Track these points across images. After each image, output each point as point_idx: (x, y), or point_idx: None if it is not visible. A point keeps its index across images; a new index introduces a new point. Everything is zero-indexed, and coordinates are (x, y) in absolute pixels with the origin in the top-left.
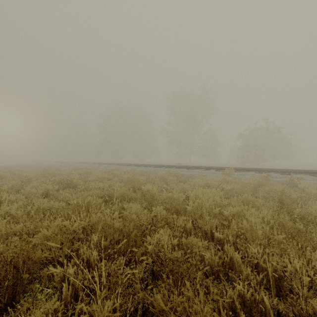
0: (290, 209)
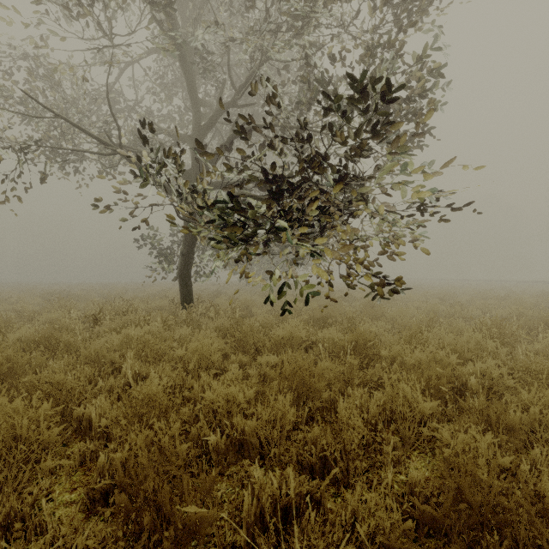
0: None
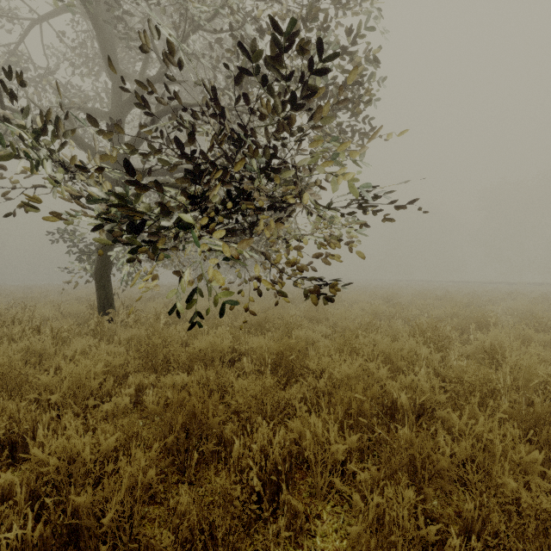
0: (510, 289)
